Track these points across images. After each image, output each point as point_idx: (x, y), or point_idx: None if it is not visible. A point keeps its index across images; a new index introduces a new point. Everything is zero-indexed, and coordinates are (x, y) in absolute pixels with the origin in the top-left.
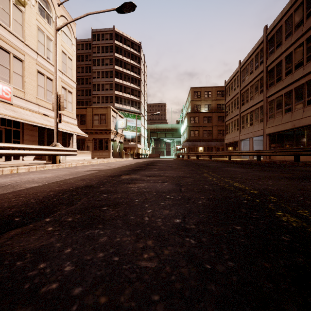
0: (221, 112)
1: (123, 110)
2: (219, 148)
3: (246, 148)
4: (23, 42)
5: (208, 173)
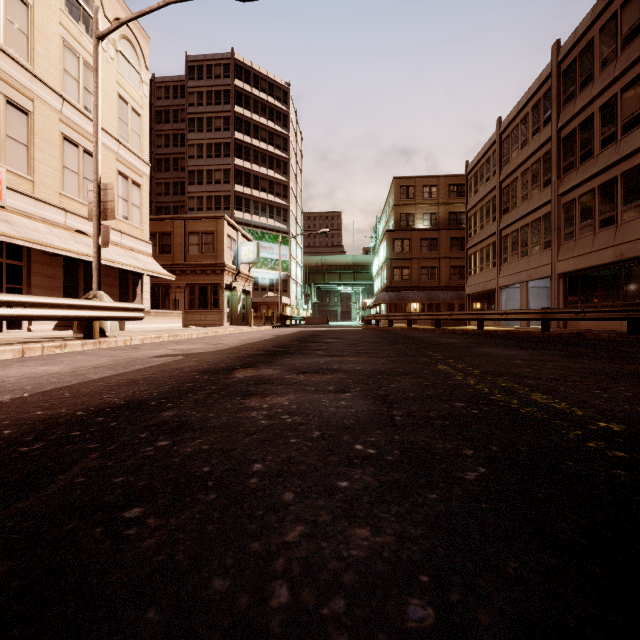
0: (458, 230)
1: (251, 224)
2: (453, 306)
3: (512, 305)
4: (30, 71)
5: (448, 363)
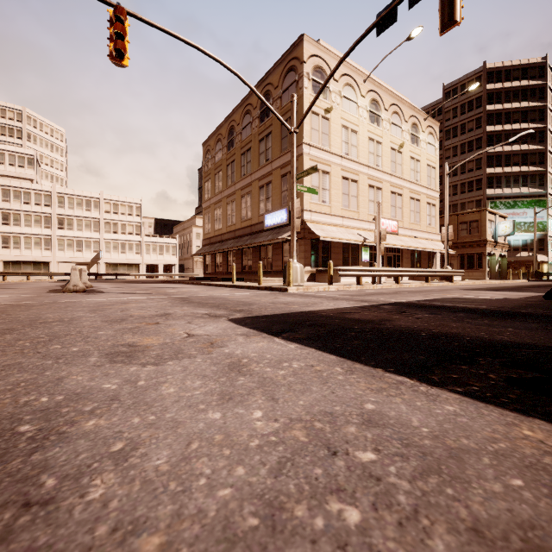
0: None
1: (502, 197)
2: None
3: None
4: (402, 178)
5: None
